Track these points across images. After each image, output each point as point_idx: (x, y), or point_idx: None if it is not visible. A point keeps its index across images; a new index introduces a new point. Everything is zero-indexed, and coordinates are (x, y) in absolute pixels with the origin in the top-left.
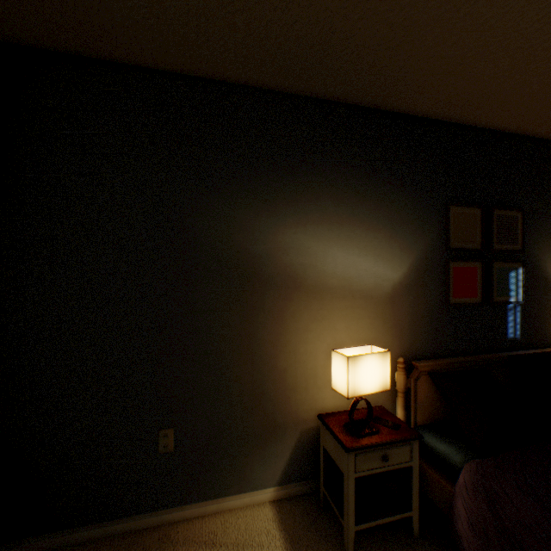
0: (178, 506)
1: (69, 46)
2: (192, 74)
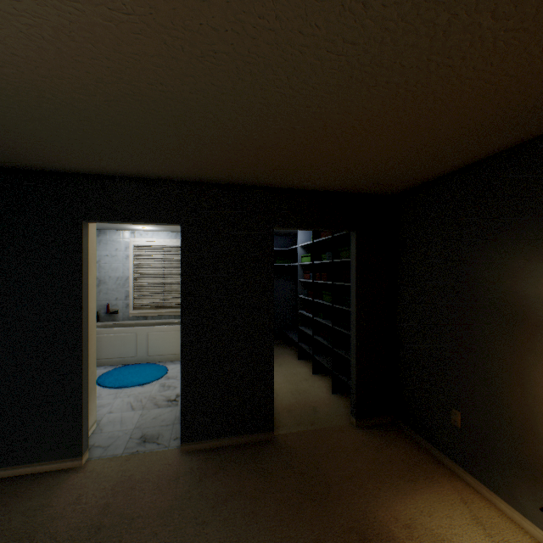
0: (462, 469)
1: (411, 186)
2: (469, 163)
